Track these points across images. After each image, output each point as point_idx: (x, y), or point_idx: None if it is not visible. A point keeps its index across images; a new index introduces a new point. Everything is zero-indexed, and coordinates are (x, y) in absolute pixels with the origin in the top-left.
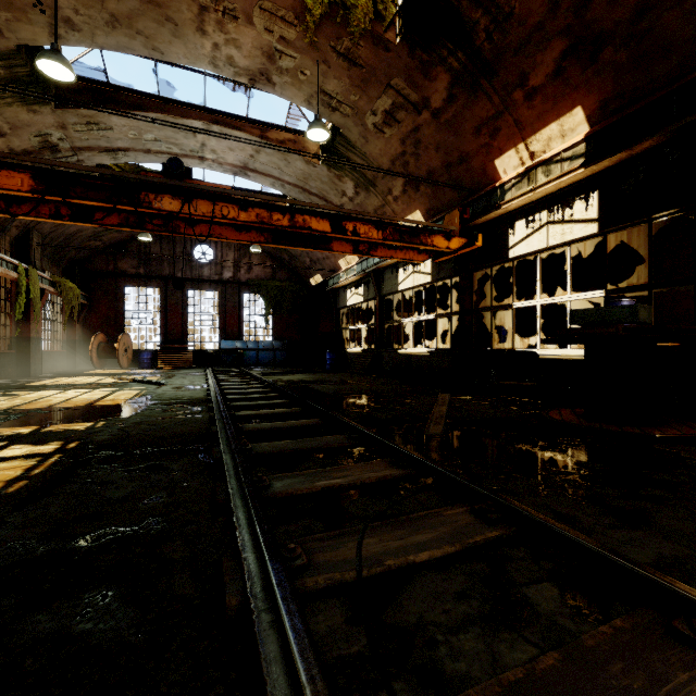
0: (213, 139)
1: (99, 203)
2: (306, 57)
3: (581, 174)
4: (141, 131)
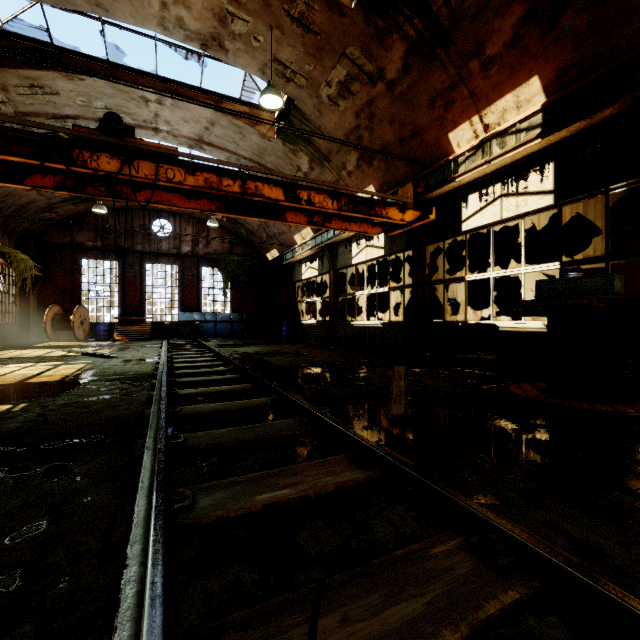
0: (167, 109)
1: (24, 160)
2: (259, 21)
3: (537, 145)
4: (90, 97)
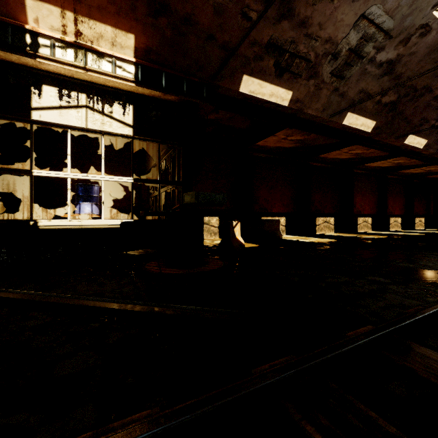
0: None
1: None
2: None
3: (129, 86)
4: None
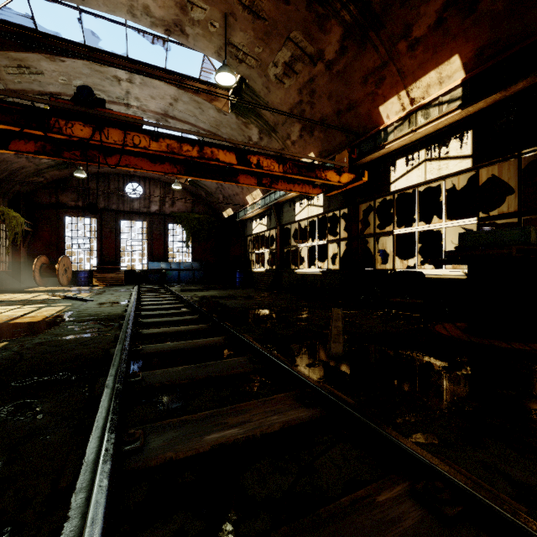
0: (136, 87)
1: (6, 126)
2: (215, 8)
3: (457, 115)
4: (70, 76)
